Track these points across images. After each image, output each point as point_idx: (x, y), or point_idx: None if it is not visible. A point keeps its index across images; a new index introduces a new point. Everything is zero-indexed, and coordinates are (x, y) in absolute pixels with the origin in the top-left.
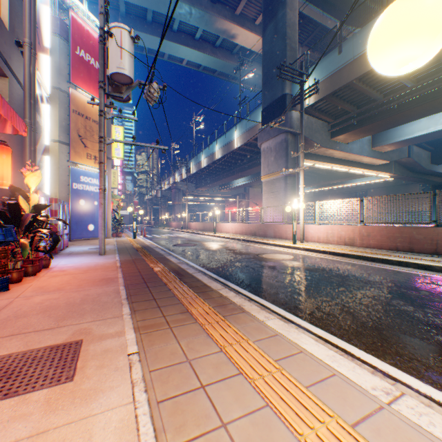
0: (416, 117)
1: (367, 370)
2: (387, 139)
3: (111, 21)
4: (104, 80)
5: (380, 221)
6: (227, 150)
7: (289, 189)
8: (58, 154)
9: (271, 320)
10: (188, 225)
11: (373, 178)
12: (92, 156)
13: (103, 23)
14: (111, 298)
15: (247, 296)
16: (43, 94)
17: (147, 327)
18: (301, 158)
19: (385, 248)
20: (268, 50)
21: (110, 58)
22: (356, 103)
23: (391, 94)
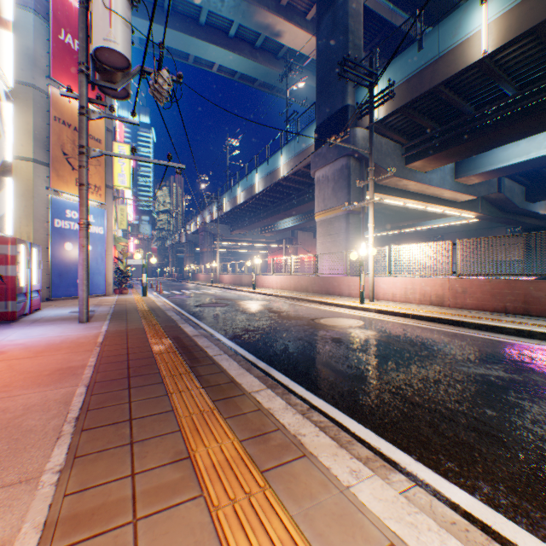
0: (517, 137)
1: None
2: (476, 168)
3: None
4: (87, 61)
5: (481, 272)
6: (270, 181)
7: (351, 231)
8: (32, 178)
9: (367, 485)
10: (220, 278)
11: (453, 219)
12: None
13: None
14: (45, 419)
15: (305, 400)
16: None
17: (78, 520)
18: (370, 187)
19: (489, 309)
20: (325, 49)
21: (93, 25)
22: (438, 119)
23: (485, 106)
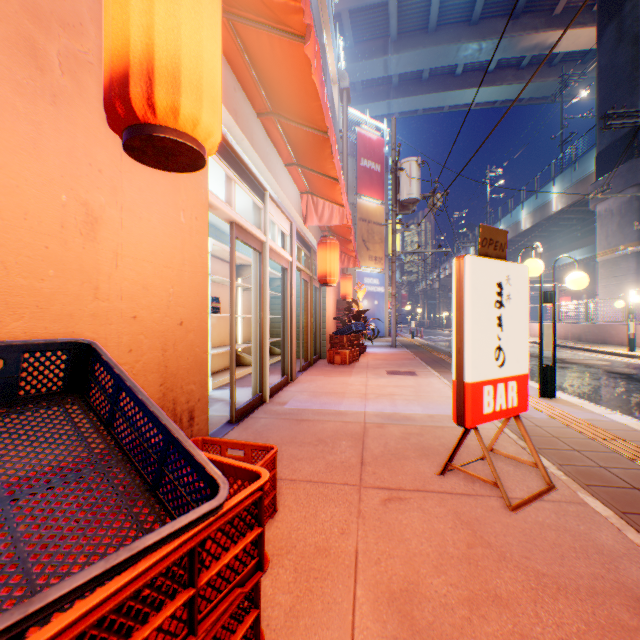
0: None
1: None
2: None
3: (382, 99)
4: (394, 203)
5: None
6: (539, 216)
7: None
8: None
9: None
10: None
11: None
12: (372, 257)
13: (393, 157)
14: (417, 364)
15: None
16: None
17: (441, 371)
18: None
19: None
20: (607, 64)
21: (400, 187)
22: None
23: None
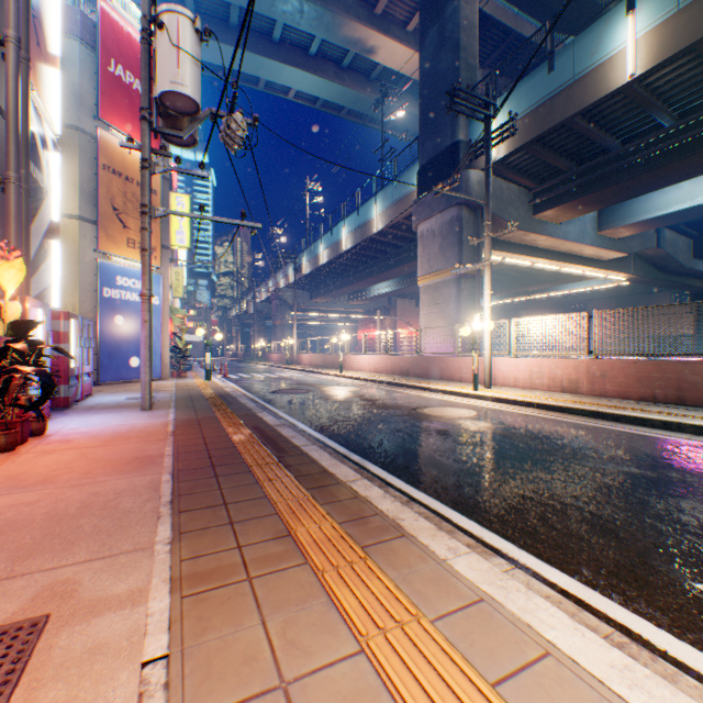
0: (677, 179)
1: (698, 693)
2: (625, 217)
3: None
4: (150, 106)
5: (624, 351)
6: (361, 235)
7: (463, 299)
8: (78, 239)
9: (463, 559)
10: (298, 358)
11: (598, 282)
12: (136, 243)
13: (147, 6)
14: (140, 502)
15: (404, 493)
16: (47, 134)
17: (200, 576)
18: (486, 246)
19: (634, 397)
20: (430, 70)
21: (158, 66)
22: (575, 157)
23: (635, 140)
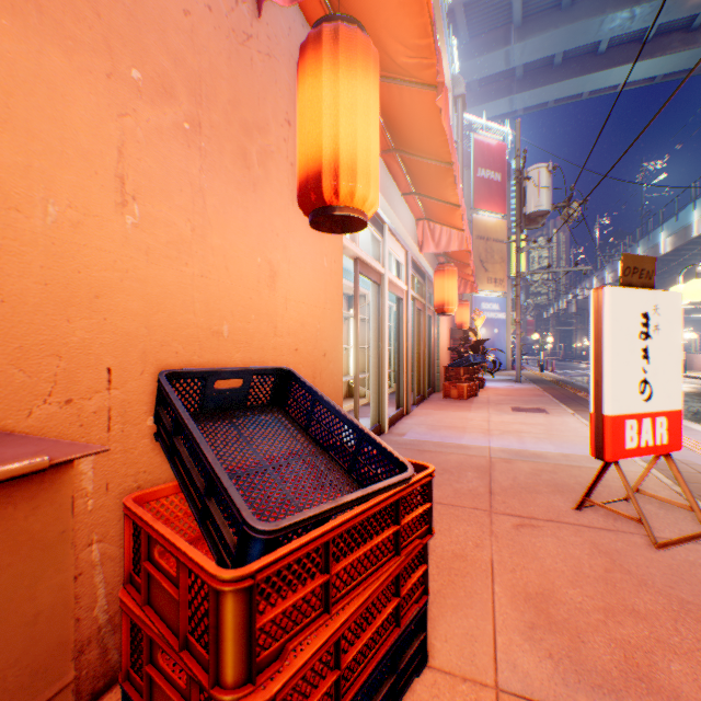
0: None
1: None
2: None
3: (502, 96)
4: (519, 218)
5: None
6: None
7: None
8: None
9: None
10: None
11: None
12: (490, 279)
13: (517, 164)
14: (547, 401)
15: None
16: None
17: (578, 410)
18: None
19: None
20: None
21: (526, 199)
22: None
23: None
